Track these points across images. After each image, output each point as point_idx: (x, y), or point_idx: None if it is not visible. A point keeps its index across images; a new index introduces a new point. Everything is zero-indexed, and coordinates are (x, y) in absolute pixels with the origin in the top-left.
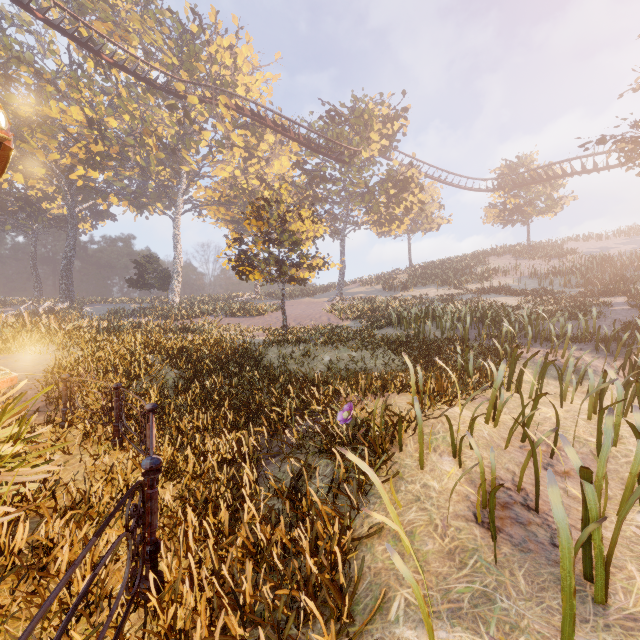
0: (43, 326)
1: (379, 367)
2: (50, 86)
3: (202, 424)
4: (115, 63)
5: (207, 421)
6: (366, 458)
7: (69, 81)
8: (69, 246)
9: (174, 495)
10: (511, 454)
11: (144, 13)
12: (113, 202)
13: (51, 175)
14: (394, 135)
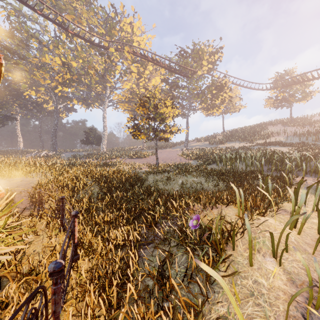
0: (38, 163)
1: (210, 187)
2: (46, 48)
3: (109, 219)
4: (74, 34)
5: (113, 217)
6: (210, 256)
7: (54, 45)
8: (55, 124)
9: (89, 266)
10: (317, 257)
11: (89, 9)
12: (75, 103)
13: (47, 91)
14: (215, 62)
